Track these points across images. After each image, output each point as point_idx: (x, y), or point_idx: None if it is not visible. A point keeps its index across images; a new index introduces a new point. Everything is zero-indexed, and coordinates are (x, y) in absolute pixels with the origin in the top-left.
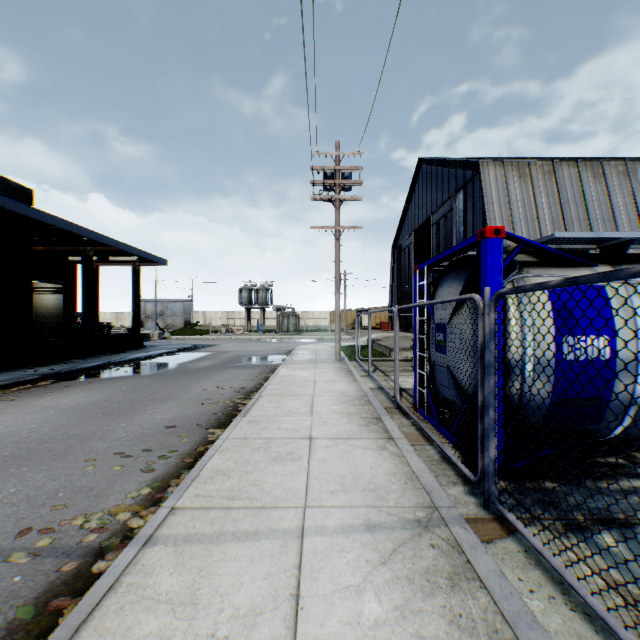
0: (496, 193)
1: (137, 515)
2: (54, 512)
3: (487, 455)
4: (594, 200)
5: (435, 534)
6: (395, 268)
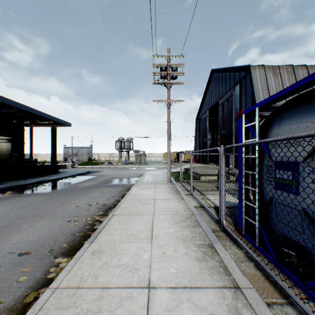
0: (260, 84)
1: None
2: None
3: None
4: None
5: None
6: (197, 130)
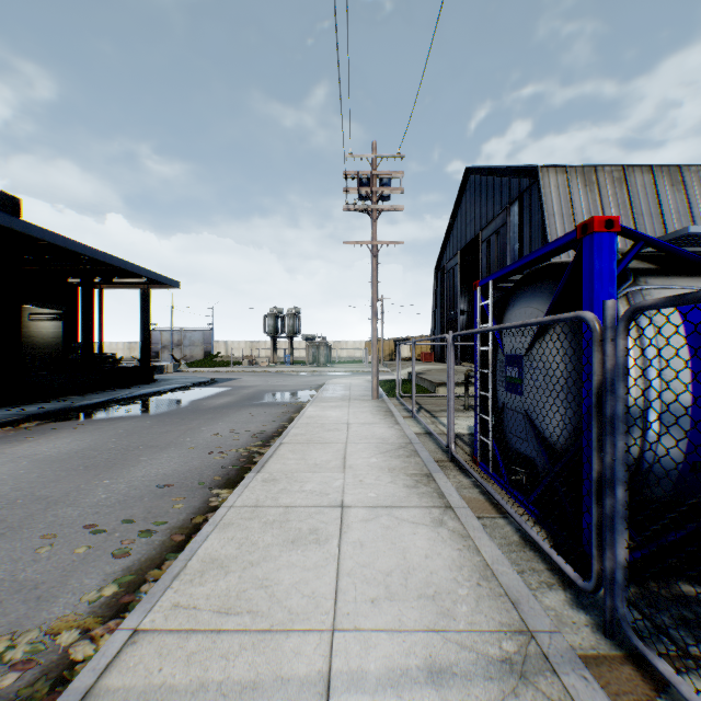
0: (558, 204)
1: (88, 635)
2: None
3: (610, 555)
4: (672, 211)
5: (539, 691)
6: (438, 292)
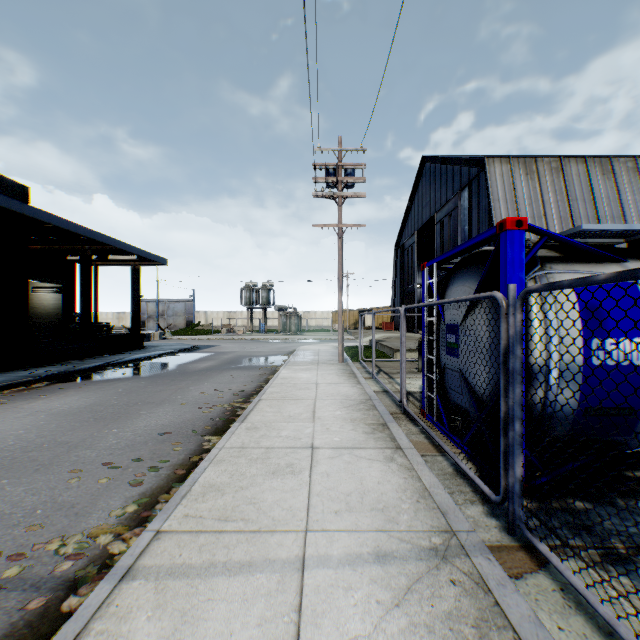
0: (502, 190)
1: (120, 538)
2: (28, 533)
3: (512, 473)
4: (603, 197)
5: (455, 566)
6: (398, 268)
